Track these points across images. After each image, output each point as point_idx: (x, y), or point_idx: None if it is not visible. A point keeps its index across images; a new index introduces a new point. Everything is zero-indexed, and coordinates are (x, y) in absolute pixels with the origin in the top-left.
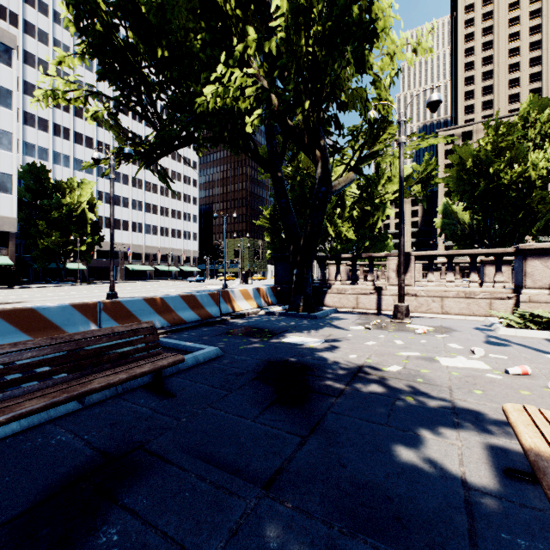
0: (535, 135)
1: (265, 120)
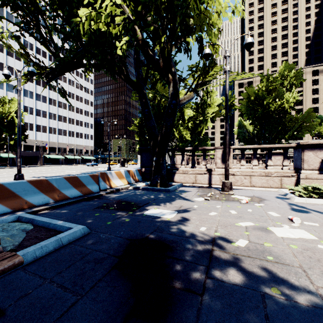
0: (287, 84)
1: (134, 56)
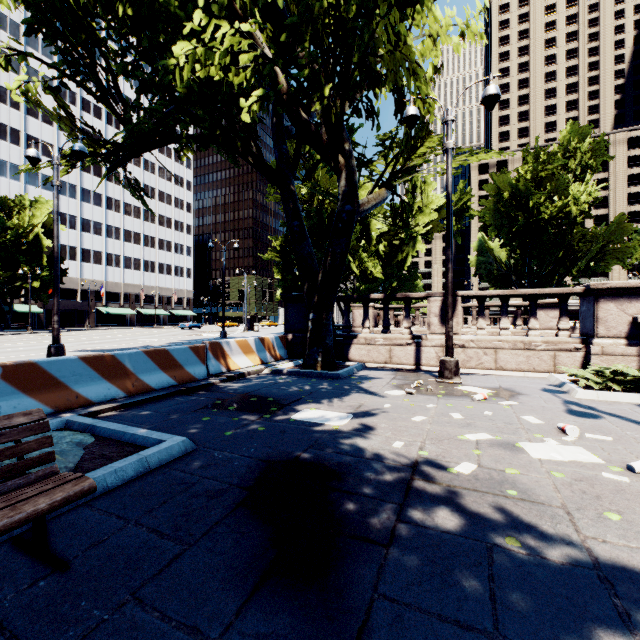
0: (576, 166)
1: (272, 119)
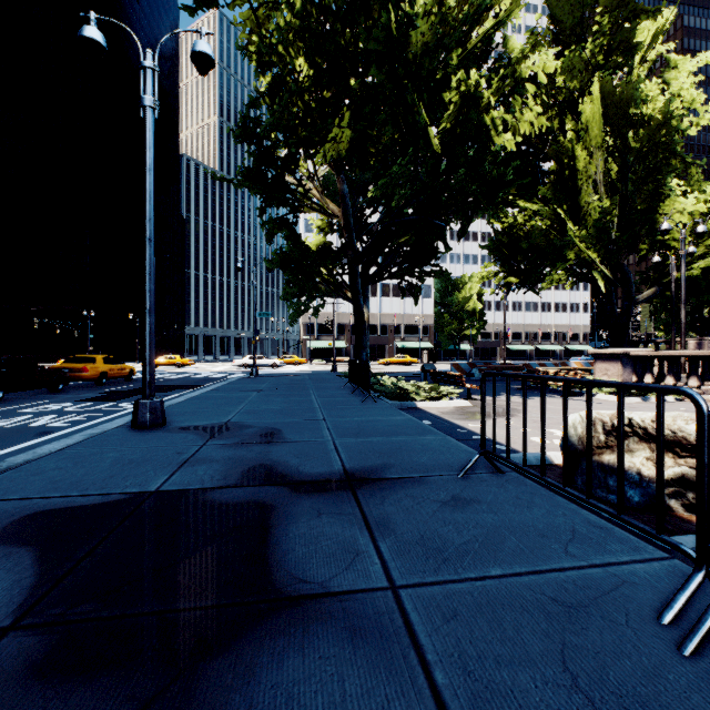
0: None
1: None
